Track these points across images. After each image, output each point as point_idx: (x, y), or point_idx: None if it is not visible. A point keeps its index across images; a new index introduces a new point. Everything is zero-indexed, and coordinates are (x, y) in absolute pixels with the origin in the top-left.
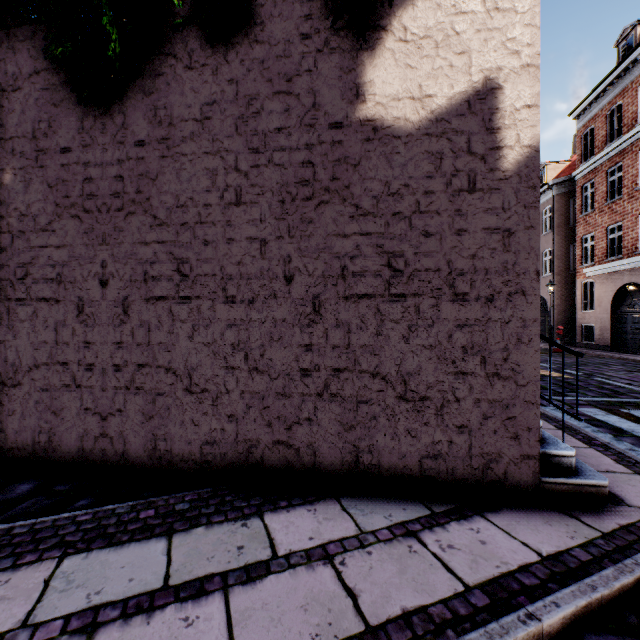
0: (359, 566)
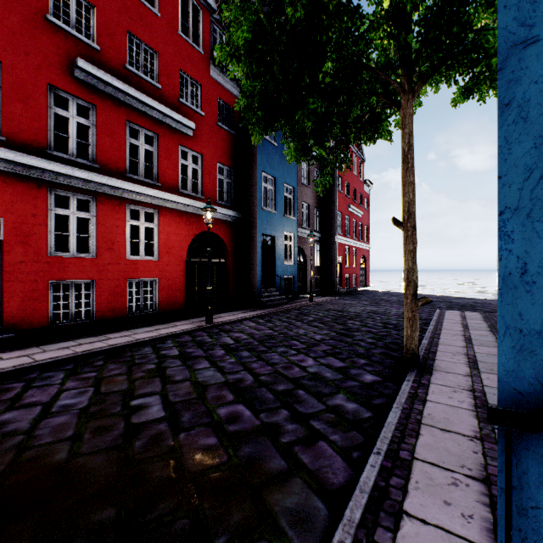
0: (463, 442)
